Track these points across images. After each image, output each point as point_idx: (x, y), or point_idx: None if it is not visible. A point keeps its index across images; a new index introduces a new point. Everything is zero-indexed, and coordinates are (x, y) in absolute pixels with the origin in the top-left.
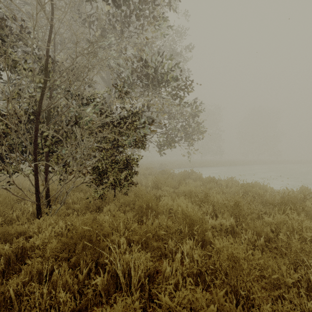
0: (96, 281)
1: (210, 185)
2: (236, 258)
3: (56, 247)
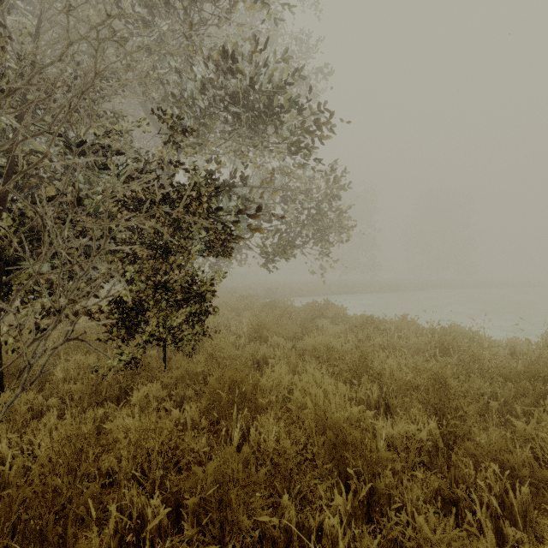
0: None
1: (366, 333)
2: None
3: None
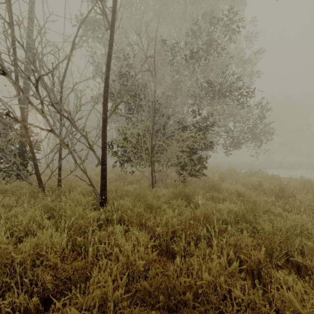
0: (191, 205)
1: (272, 181)
2: (255, 201)
3: (170, 195)
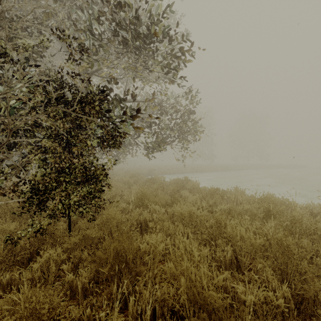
0: None
1: (214, 200)
2: None
3: None
